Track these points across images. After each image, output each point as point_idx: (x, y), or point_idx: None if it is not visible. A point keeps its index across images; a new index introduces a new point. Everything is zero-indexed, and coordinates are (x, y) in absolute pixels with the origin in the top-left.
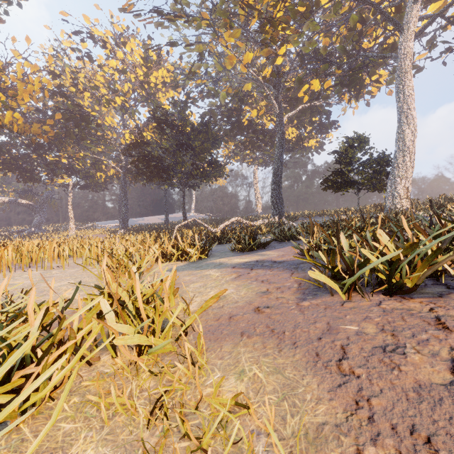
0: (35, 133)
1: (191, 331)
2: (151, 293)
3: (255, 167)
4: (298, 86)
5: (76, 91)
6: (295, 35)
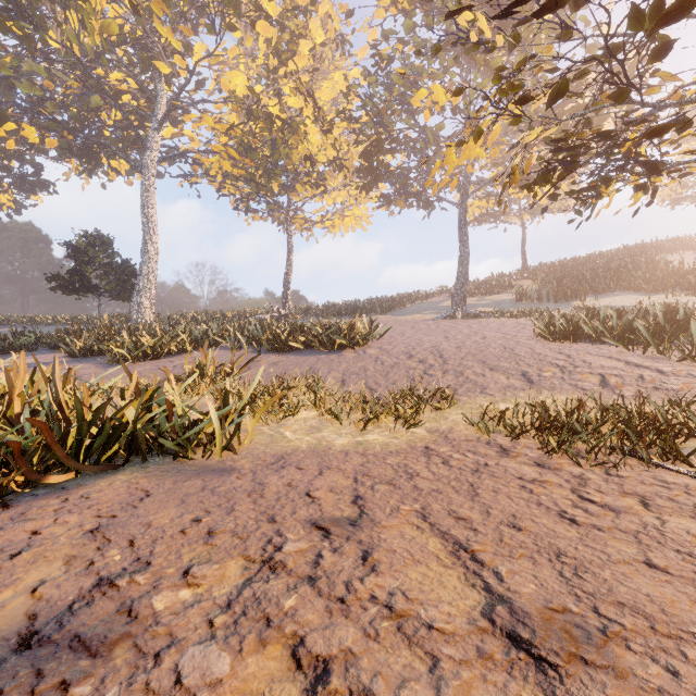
0: None
1: None
2: None
3: None
4: (1, 124)
5: None
6: (8, 63)
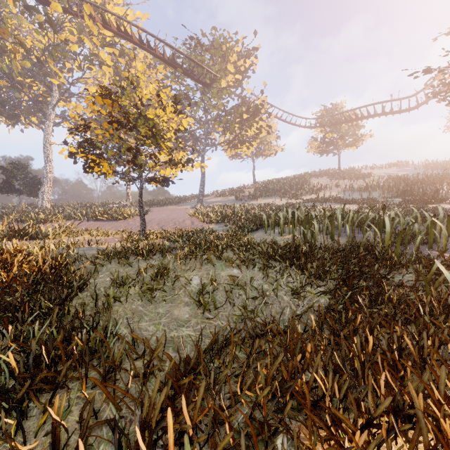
0: None
1: None
2: None
3: None
4: None
5: None
6: None
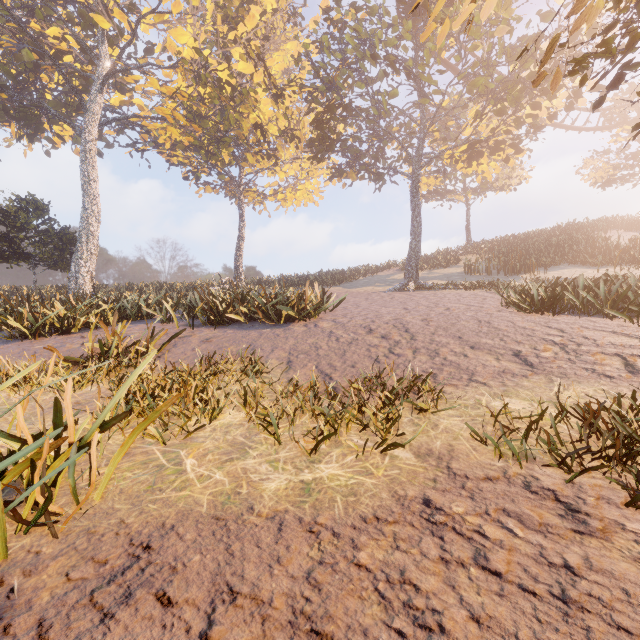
0: None
1: None
2: None
3: None
4: None
5: None
6: None
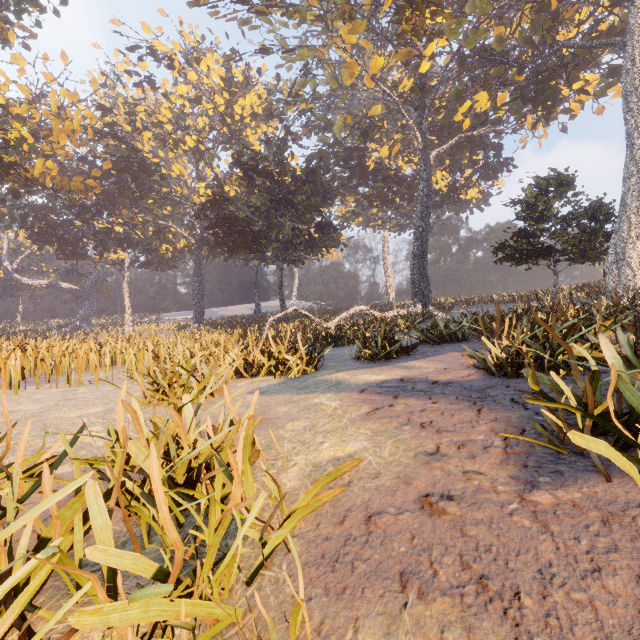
0: (77, 189)
1: (283, 551)
2: (208, 452)
3: (385, 232)
4: (454, 104)
5: (133, 131)
6: (452, 21)
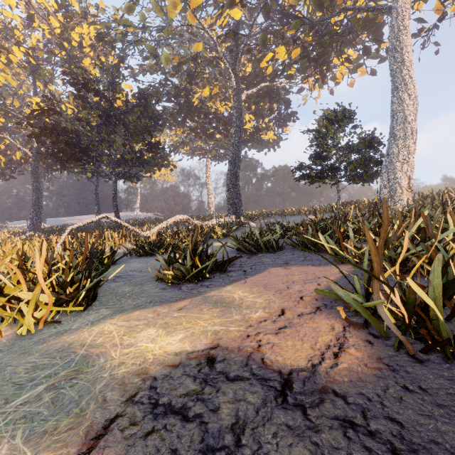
0: None
1: None
2: None
3: (208, 160)
4: (262, 48)
5: None
6: None
